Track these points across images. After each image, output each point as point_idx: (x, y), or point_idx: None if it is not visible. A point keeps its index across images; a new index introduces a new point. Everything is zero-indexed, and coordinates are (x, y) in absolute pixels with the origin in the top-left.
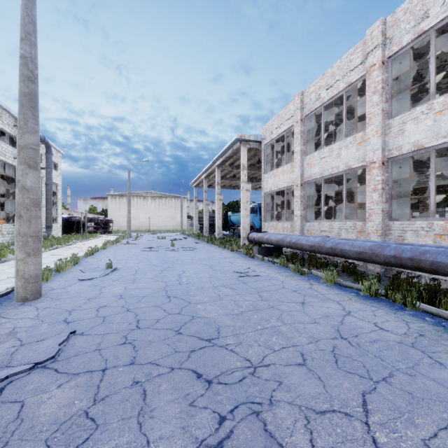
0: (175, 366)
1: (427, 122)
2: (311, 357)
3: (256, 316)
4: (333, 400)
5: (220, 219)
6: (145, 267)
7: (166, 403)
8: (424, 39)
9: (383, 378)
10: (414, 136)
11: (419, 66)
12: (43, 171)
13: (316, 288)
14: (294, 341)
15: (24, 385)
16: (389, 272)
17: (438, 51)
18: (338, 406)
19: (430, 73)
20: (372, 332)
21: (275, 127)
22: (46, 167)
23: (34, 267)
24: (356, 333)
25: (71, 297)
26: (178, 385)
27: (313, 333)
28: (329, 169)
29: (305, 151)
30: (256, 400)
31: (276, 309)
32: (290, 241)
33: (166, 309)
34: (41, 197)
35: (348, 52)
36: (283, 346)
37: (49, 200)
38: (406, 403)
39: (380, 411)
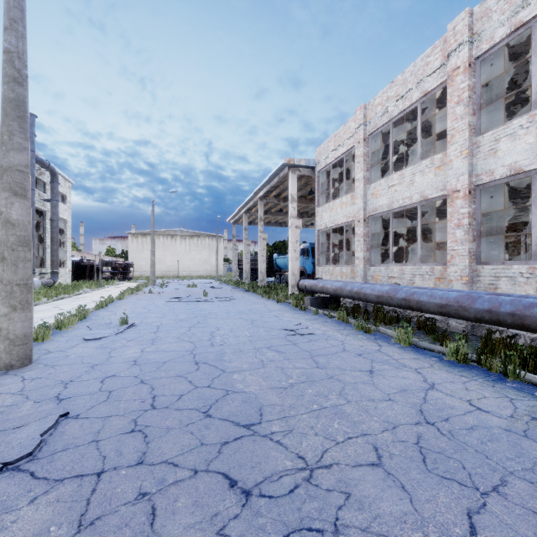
0: (199, 467)
1: (527, 139)
2: (389, 453)
3: (311, 391)
4: (427, 524)
5: (264, 262)
6: (170, 323)
7: (183, 531)
8: (522, 34)
9: (493, 487)
10: (510, 156)
11: (514, 70)
12: (48, 204)
13: (386, 350)
14: (363, 428)
15: None
16: (477, 330)
17: None
18: (435, 535)
19: (526, 79)
20: (468, 414)
21: (331, 149)
22: (51, 199)
23: (22, 324)
24: (446, 416)
25: (71, 363)
26: (203, 499)
27: (389, 416)
28: (399, 199)
29: (369, 178)
30: (315, 526)
31: (337, 380)
32: (351, 290)
33: (193, 381)
34: (46, 236)
35: (424, 54)
36: (348, 435)
37: (55, 239)
38: (533, 530)
39: None
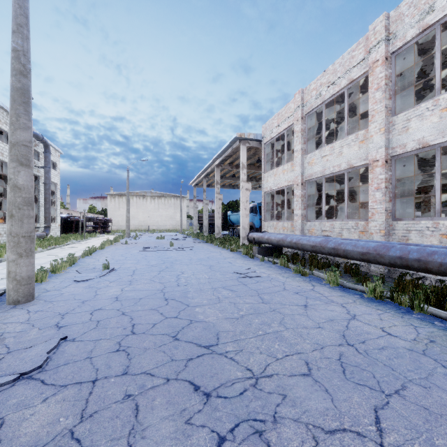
0: (171, 377)
1: (432, 119)
2: (317, 366)
3: (257, 320)
4: (343, 416)
5: (220, 218)
6: (143, 268)
7: (160, 421)
8: (429, 34)
9: (395, 390)
10: (419, 133)
11: (423, 63)
12: (42, 171)
13: (318, 289)
14: (298, 348)
15: (7, 399)
16: (393, 273)
17: (443, 46)
18: (349, 424)
19: (433, 69)
20: (380, 338)
21: (275, 125)
22: (44, 166)
23: (26, 268)
24: (363, 339)
25: (65, 299)
26: (174, 399)
27: (318, 339)
28: (330, 167)
29: (306, 150)
30: (259, 417)
31: (278, 312)
32: (290, 241)
33: (163, 313)
34: (39, 197)
35: (350, 49)
36: (286, 353)
37: (47, 199)
38: (423, 420)
39: (395, 430)
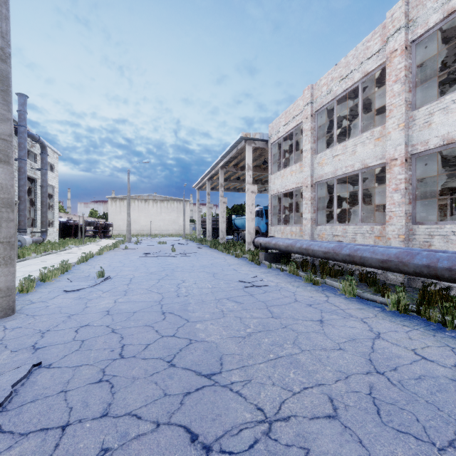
0: (162, 420)
1: None
2: (344, 404)
3: (267, 340)
4: None
5: (224, 223)
6: (141, 276)
7: None
8: (453, 20)
9: (449, 442)
10: (443, 128)
11: (444, 53)
12: (38, 173)
13: (333, 301)
14: (317, 378)
15: None
16: (413, 282)
17: None
18: None
19: (455, 61)
20: (414, 364)
21: (282, 124)
22: (41, 168)
23: (5, 278)
24: (394, 365)
25: (50, 313)
26: (164, 455)
27: (340, 365)
28: (342, 167)
29: (316, 149)
30: None
31: (291, 329)
32: (300, 246)
33: (159, 330)
34: (36, 200)
35: (365, 39)
36: (304, 385)
37: (44, 203)
38: None
39: None
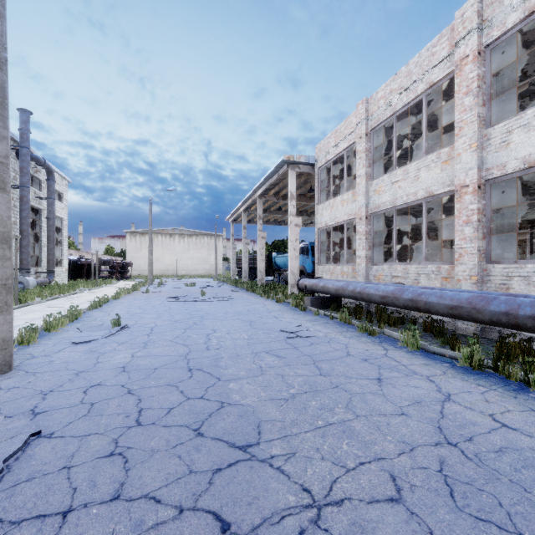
0: (186, 504)
1: None
2: (409, 483)
3: (314, 403)
4: None
5: (263, 261)
6: (165, 324)
7: None
8: None
9: None
10: (524, 149)
11: (524, 60)
12: (44, 203)
13: (393, 355)
14: (376, 451)
15: None
16: (487, 332)
17: None
18: None
19: None
20: (493, 433)
21: (332, 145)
22: (47, 197)
23: (0, 328)
24: (469, 434)
25: (54, 369)
26: None
27: (404, 434)
28: (403, 196)
29: (371, 174)
30: None
31: (343, 389)
32: (353, 289)
33: (185, 390)
34: (42, 235)
35: (430, 43)
36: (360, 459)
37: (51, 238)
38: None
39: None
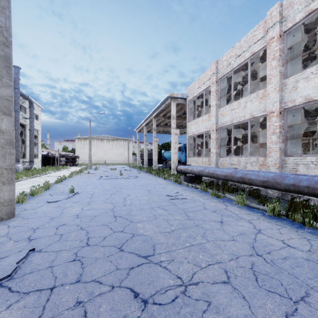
0: (115, 284)
1: (316, 80)
2: (234, 274)
3: (185, 234)
4: None
5: (156, 155)
6: (99, 192)
7: None
8: (312, 17)
9: (301, 297)
10: (305, 91)
11: (307, 40)
12: (27, 121)
13: (230, 208)
14: (217, 258)
15: None
16: (285, 196)
17: None
18: None
19: (314, 45)
20: (282, 249)
21: (196, 87)
22: (29, 118)
23: (8, 193)
24: (269, 250)
25: (38, 216)
26: (117, 306)
27: (233, 250)
28: (237, 117)
29: (219, 105)
30: None
31: (201, 227)
32: (208, 171)
33: (112, 228)
34: (26, 139)
35: (253, 29)
36: (208, 263)
37: (31, 141)
38: None
39: None
